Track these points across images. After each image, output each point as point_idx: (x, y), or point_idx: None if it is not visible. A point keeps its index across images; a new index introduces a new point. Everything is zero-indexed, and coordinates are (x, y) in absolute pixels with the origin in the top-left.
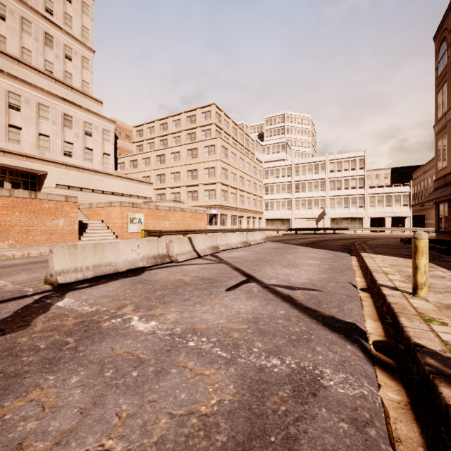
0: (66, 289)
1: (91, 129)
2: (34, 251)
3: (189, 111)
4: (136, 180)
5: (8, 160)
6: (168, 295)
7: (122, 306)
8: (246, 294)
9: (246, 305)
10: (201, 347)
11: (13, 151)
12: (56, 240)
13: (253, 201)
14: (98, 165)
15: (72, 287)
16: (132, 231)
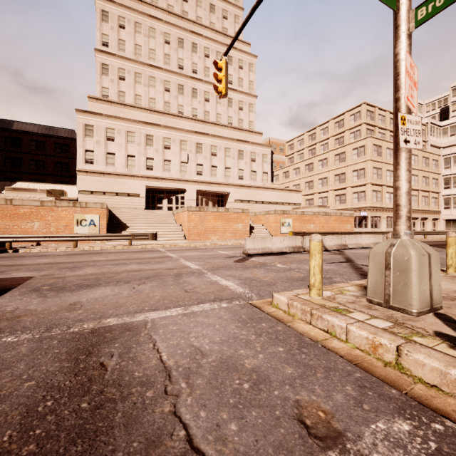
0: (251, 256)
1: (255, 156)
2: (229, 242)
3: (336, 117)
4: (287, 190)
5: (211, 188)
6: (295, 261)
7: (274, 262)
8: (335, 265)
9: (330, 267)
10: (299, 271)
11: (213, 182)
12: (237, 237)
13: (422, 199)
14: (259, 182)
15: (253, 256)
16: (283, 232)
